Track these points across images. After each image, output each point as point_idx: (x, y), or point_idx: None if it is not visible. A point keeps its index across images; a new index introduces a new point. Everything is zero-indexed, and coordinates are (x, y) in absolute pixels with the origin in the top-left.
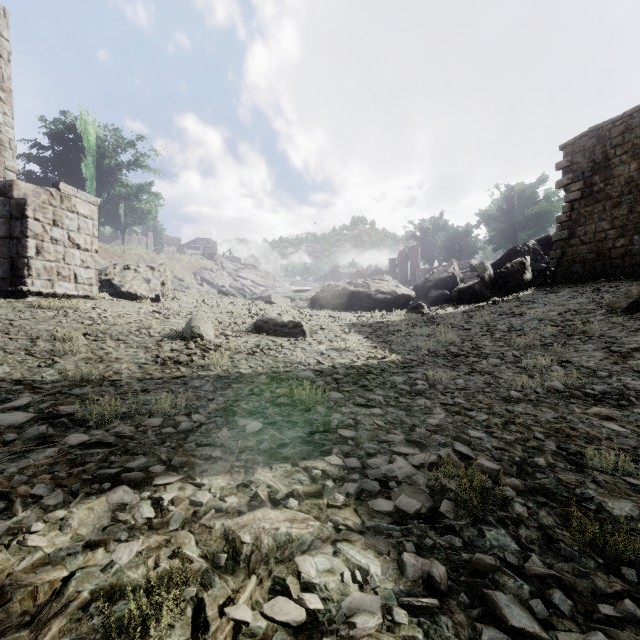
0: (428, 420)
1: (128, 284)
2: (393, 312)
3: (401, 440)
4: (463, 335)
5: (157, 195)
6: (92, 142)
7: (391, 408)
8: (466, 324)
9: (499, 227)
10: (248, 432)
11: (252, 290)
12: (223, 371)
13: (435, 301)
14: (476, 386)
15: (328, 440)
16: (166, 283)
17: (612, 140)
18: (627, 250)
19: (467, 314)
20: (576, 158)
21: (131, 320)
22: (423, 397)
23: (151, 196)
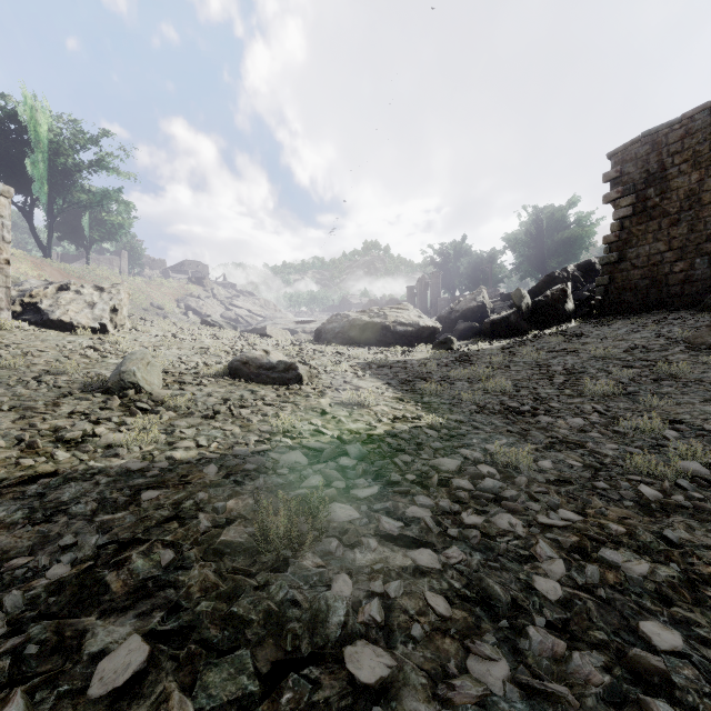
0: (537, 584)
1: (61, 309)
2: (416, 348)
3: (508, 688)
4: (513, 379)
5: (128, 204)
6: (41, 134)
7: (454, 549)
8: (511, 364)
9: (527, 253)
10: (93, 694)
11: (248, 321)
12: (142, 456)
13: (463, 335)
14: (576, 474)
15: (318, 709)
16: (120, 309)
17: (669, 147)
18: (687, 276)
19: (508, 351)
20: (627, 168)
21: (41, 360)
22: (503, 509)
23: (120, 205)
